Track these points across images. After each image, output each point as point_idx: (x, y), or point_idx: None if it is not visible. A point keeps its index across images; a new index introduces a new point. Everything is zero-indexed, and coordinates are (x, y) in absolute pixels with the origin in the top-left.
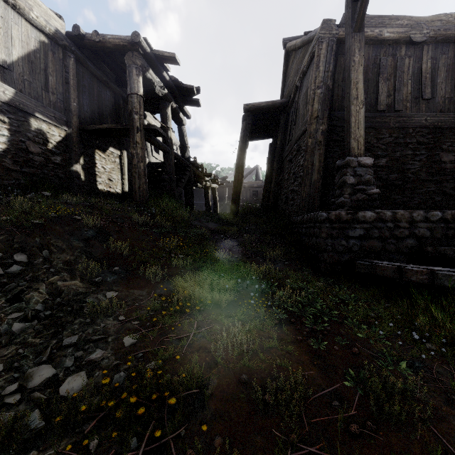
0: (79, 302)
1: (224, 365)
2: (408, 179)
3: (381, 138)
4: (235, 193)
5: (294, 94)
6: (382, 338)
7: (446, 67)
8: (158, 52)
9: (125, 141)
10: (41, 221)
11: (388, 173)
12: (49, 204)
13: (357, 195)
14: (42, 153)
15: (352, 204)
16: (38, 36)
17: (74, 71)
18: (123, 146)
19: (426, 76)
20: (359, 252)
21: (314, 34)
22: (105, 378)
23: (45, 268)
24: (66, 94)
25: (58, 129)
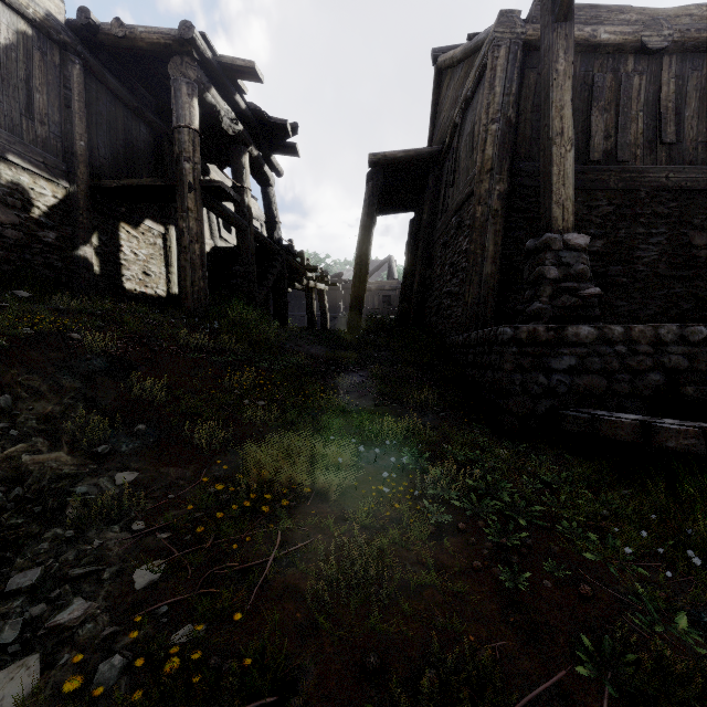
0: (61, 494)
1: (331, 630)
2: (638, 274)
3: (595, 207)
4: (355, 298)
5: (451, 137)
6: (630, 559)
7: (700, 91)
8: (225, 58)
9: (173, 210)
10: (1, 342)
11: (606, 265)
12: (22, 311)
13: (564, 298)
14: (20, 225)
15: (554, 313)
16: (13, 22)
17: (81, 87)
18: (169, 218)
19: (668, 106)
20: (568, 395)
21: (485, 36)
22: (72, 680)
23: (1, 429)
24: (66, 125)
25: (52, 184)
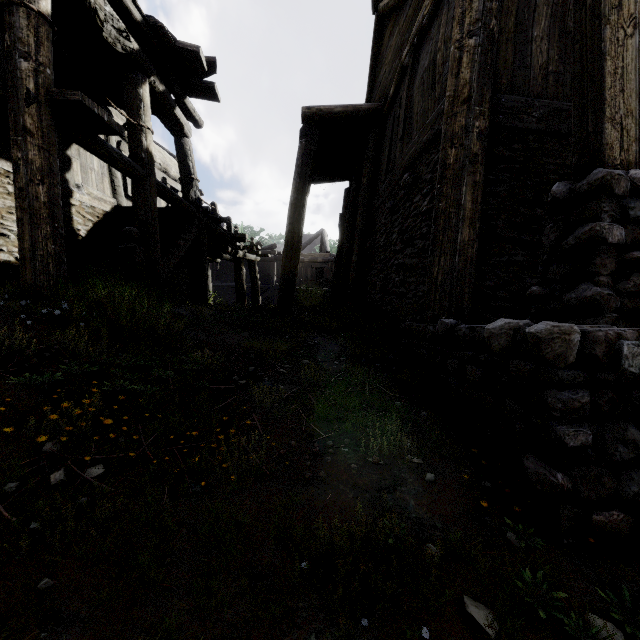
0: None
1: None
2: None
3: None
4: (287, 270)
5: (397, 85)
6: None
7: None
8: None
9: None
10: None
11: None
12: None
13: (636, 276)
14: None
15: (622, 303)
16: None
17: None
18: None
19: None
20: None
21: None
22: None
23: None
24: None
25: None
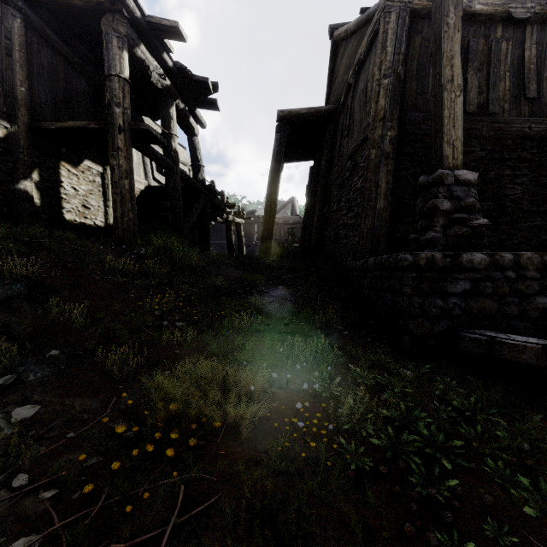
0: None
1: None
2: (506, 209)
3: (470, 152)
4: (266, 229)
5: (346, 96)
6: None
7: None
8: (153, 19)
9: None
10: None
11: (479, 201)
12: None
13: (455, 227)
14: None
15: (447, 242)
16: None
17: (21, 39)
18: (107, 159)
19: (531, 67)
20: (463, 317)
21: (376, 8)
22: None
23: None
24: (7, 72)
25: None
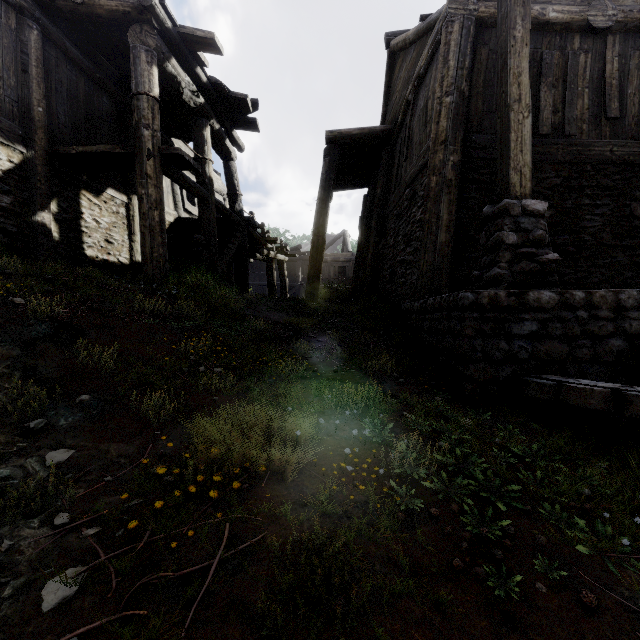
0: None
1: None
2: (584, 244)
3: (543, 179)
4: (313, 267)
5: (404, 114)
6: (626, 551)
7: None
8: (185, 29)
9: None
10: None
11: (554, 234)
12: None
13: (522, 263)
14: None
15: (513, 279)
16: None
17: (38, 53)
18: (132, 188)
19: (612, 83)
20: (529, 361)
21: (437, 15)
22: None
23: None
24: (23, 90)
25: (7, 148)
